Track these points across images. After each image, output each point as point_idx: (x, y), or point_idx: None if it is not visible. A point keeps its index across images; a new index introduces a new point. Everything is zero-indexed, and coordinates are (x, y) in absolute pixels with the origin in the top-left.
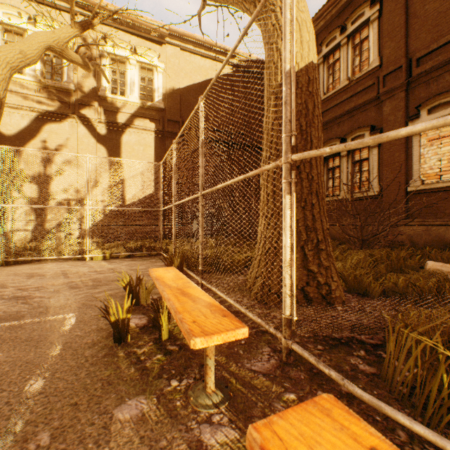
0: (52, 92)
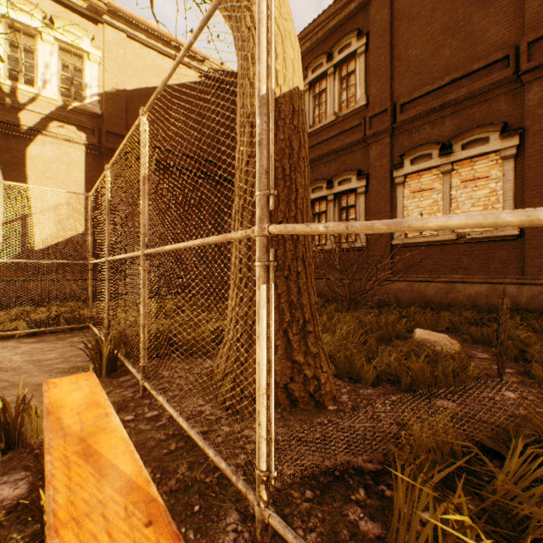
0: None
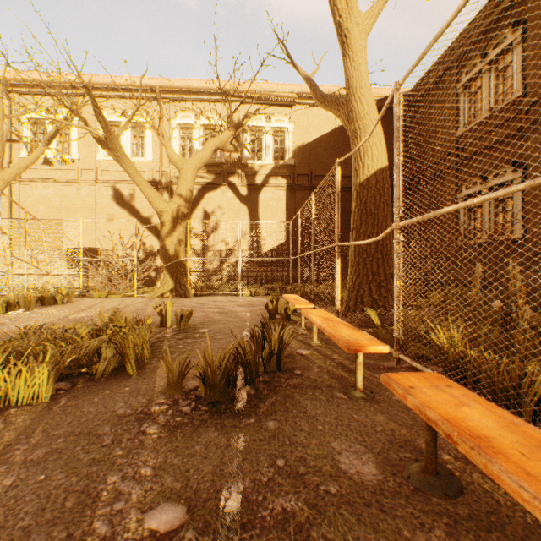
0: (210, 168)
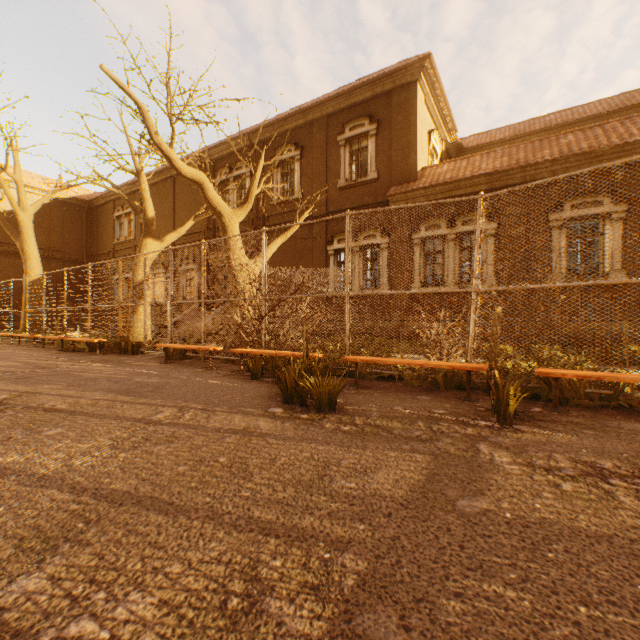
0: None
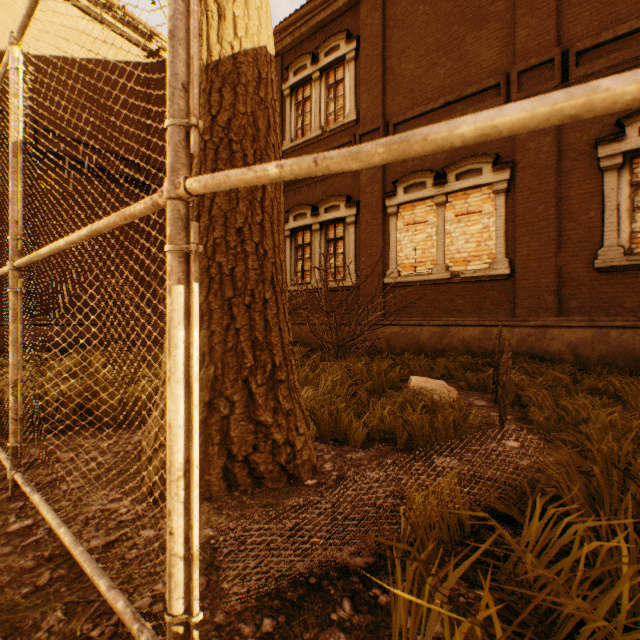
0: None
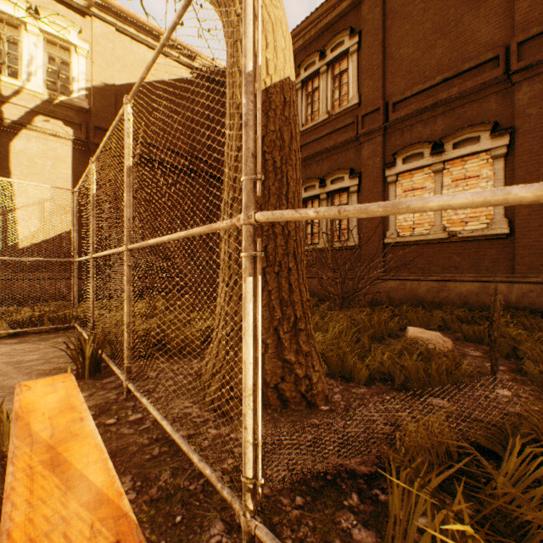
0: None
